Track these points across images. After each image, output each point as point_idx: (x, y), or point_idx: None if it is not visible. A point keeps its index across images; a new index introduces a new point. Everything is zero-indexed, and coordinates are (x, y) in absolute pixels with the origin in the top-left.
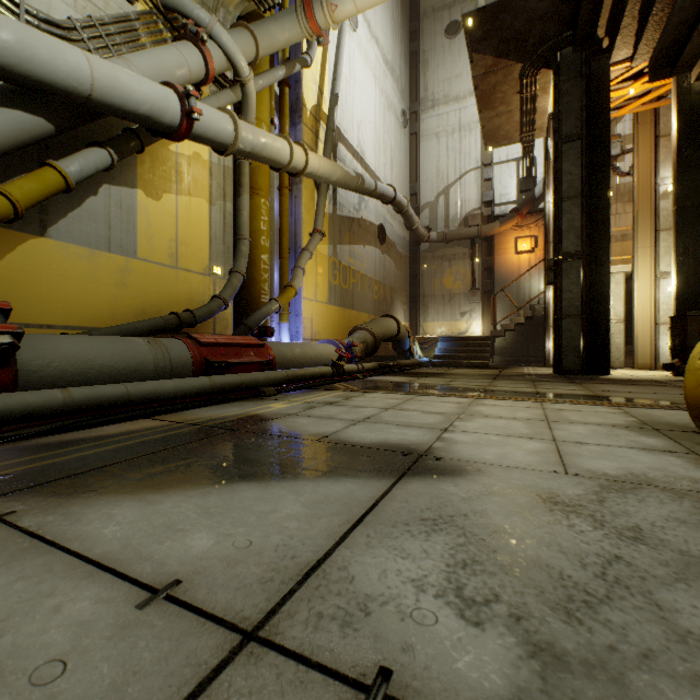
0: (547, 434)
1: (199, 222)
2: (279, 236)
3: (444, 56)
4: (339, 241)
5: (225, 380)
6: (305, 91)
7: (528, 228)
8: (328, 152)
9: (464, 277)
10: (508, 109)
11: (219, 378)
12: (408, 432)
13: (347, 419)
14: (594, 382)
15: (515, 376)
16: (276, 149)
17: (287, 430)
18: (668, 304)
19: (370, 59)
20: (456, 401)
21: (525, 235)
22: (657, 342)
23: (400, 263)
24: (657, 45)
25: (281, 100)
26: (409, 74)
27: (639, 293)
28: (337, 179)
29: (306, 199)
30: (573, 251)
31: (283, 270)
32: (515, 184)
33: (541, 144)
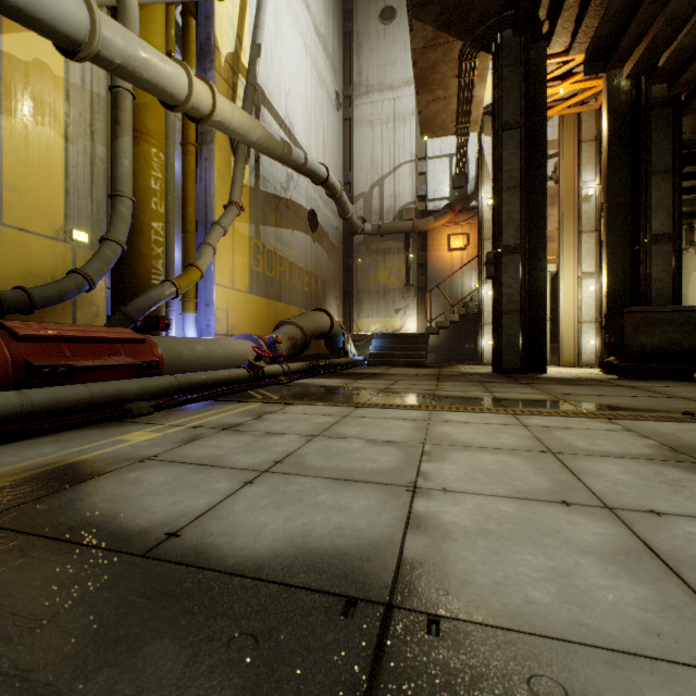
0: (582, 489)
1: (46, 162)
2: (182, 204)
3: (379, 41)
4: (263, 221)
5: (56, 394)
6: (219, 31)
7: (461, 225)
8: (248, 111)
9: (398, 272)
10: (445, 95)
11: (42, 393)
12: (350, 501)
13: (242, 467)
14: (541, 382)
15: (458, 376)
16: (165, 72)
17: (99, 513)
18: (589, 304)
19: (300, 23)
20: (409, 417)
21: (458, 232)
22: (580, 340)
23: (334, 254)
24: (596, 34)
25: (185, 32)
26: (343, 56)
27: (564, 292)
28: (257, 140)
29: (220, 164)
30: (513, 244)
31: (188, 247)
32: (448, 180)
33: (473, 143)
